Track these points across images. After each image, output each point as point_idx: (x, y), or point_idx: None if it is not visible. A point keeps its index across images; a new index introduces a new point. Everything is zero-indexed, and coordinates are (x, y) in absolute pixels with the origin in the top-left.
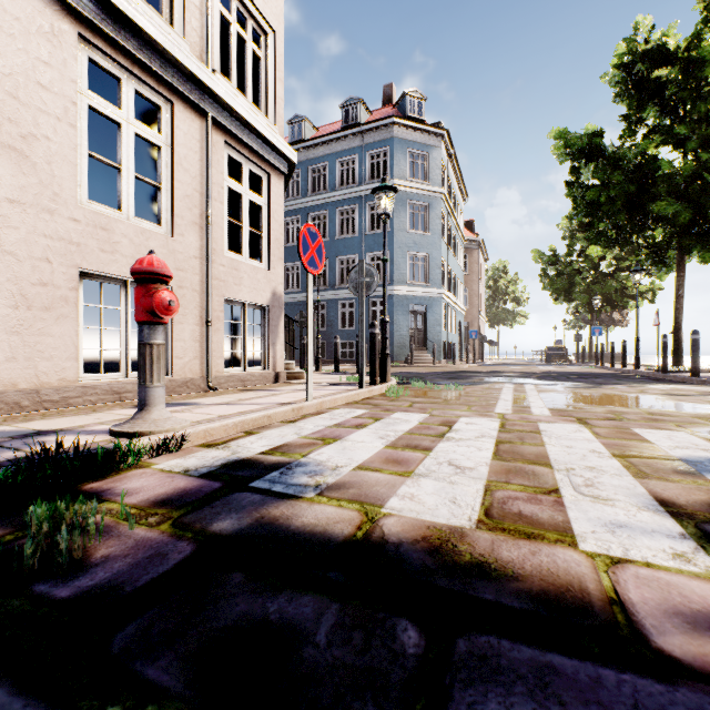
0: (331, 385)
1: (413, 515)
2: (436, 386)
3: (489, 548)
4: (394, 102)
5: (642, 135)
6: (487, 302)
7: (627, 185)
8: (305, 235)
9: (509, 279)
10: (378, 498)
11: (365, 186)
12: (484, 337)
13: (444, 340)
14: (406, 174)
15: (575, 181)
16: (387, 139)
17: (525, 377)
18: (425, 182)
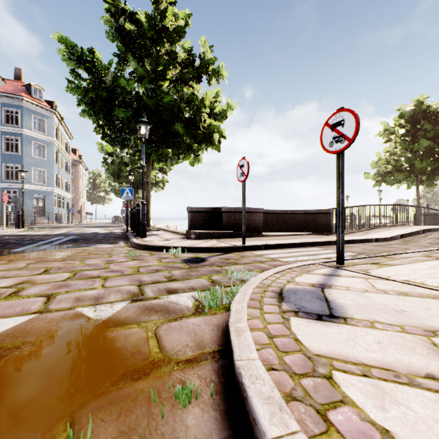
0: (2, 229)
1: (32, 234)
2: (43, 229)
3: (39, 234)
4: (23, 79)
5: (126, 152)
6: (90, 190)
7: (116, 170)
8: (4, 195)
9: (103, 179)
10: (28, 234)
11: (2, 126)
12: (80, 211)
13: (56, 212)
14: (32, 127)
15: (106, 161)
16: (19, 105)
17: (81, 227)
18: (44, 133)
